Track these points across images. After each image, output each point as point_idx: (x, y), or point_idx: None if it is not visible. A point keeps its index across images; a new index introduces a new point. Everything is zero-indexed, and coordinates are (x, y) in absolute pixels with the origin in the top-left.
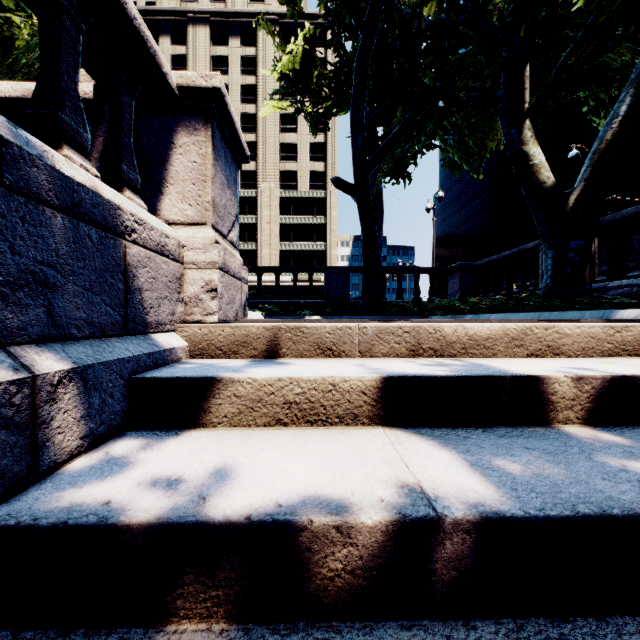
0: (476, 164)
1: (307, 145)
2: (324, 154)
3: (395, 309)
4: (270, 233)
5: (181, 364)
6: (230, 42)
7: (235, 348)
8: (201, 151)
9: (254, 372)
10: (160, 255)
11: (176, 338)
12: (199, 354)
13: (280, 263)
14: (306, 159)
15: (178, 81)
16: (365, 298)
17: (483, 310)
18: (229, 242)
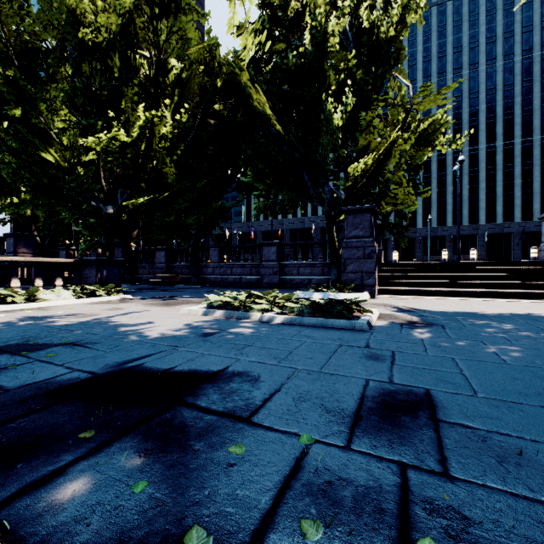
0: None
1: None
2: None
3: None
4: None
5: None
6: None
7: None
8: None
9: None
10: None
11: None
12: None
13: None
14: None
15: None
16: None
17: None
18: None
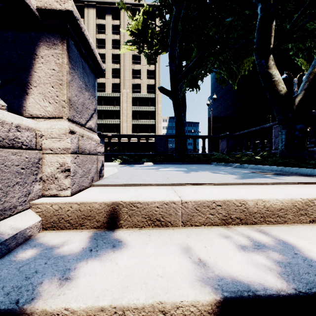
0: (233, 81)
1: (146, 71)
2: (154, 75)
3: (192, 158)
4: (127, 115)
5: (22, 250)
6: (106, 17)
7: (81, 221)
8: (58, 61)
9: (79, 283)
10: (7, 148)
11: (28, 216)
12: (50, 226)
13: (132, 130)
14: (145, 78)
15: (37, 4)
16: (176, 152)
17: (244, 162)
18: (87, 128)
